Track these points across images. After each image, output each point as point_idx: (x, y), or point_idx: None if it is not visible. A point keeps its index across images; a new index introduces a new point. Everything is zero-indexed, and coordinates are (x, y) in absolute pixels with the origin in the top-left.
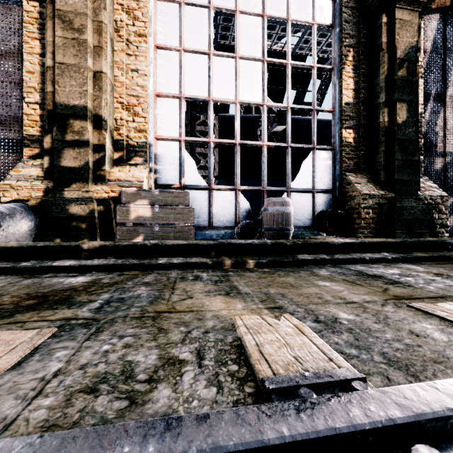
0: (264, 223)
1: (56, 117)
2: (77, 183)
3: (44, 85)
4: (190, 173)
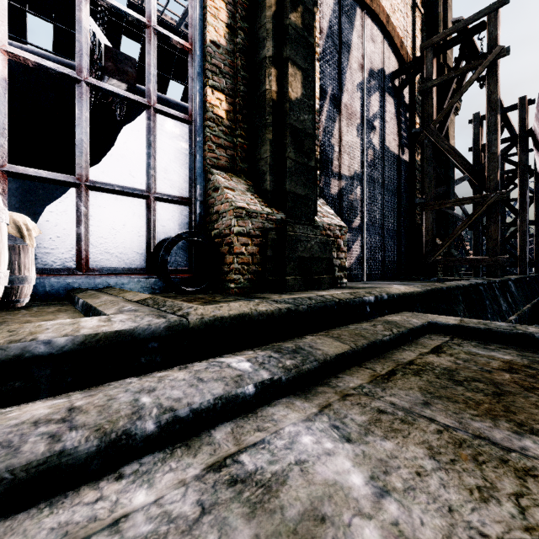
0: None
1: None
2: None
3: None
4: None
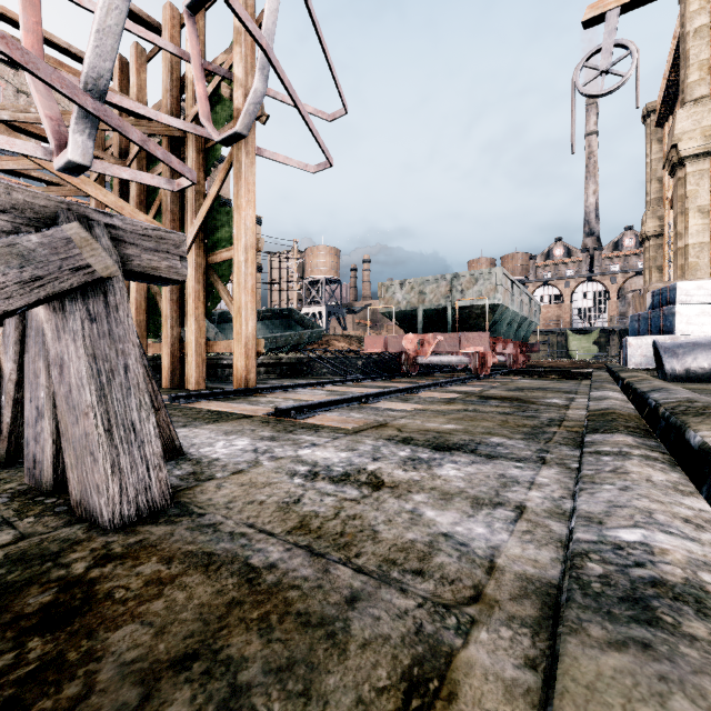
0: None
1: None
2: None
3: None
4: None
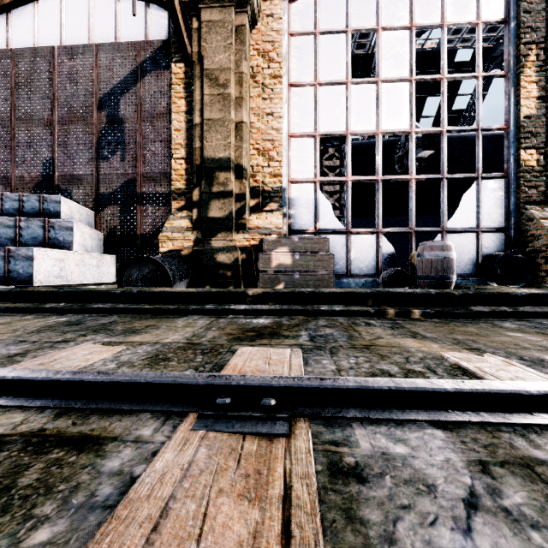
0: (418, 270)
1: (204, 171)
2: (222, 233)
3: (188, 141)
4: (325, 216)
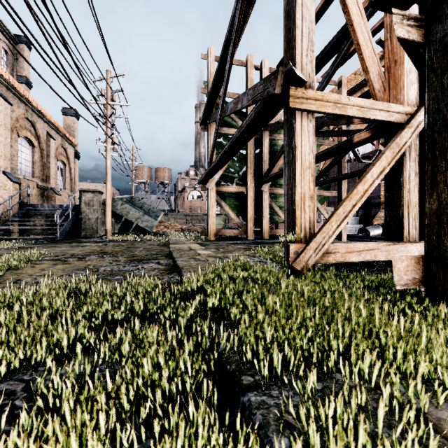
0: None
1: None
2: None
3: None
4: None
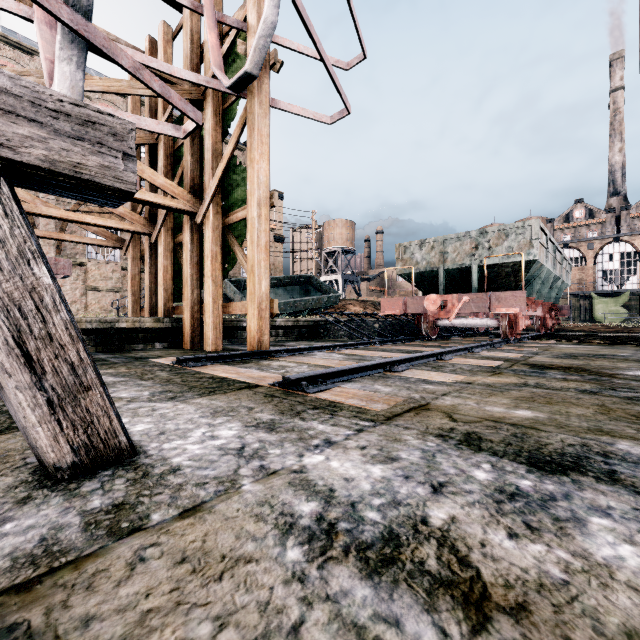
0: None
1: None
2: None
3: None
4: None
